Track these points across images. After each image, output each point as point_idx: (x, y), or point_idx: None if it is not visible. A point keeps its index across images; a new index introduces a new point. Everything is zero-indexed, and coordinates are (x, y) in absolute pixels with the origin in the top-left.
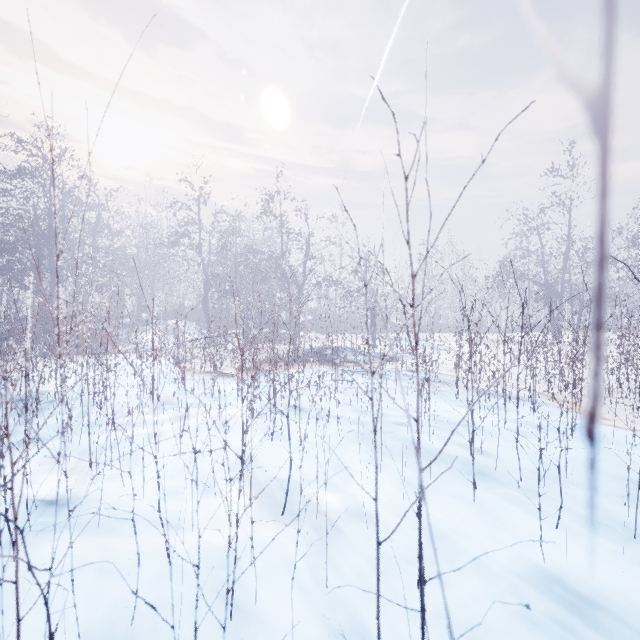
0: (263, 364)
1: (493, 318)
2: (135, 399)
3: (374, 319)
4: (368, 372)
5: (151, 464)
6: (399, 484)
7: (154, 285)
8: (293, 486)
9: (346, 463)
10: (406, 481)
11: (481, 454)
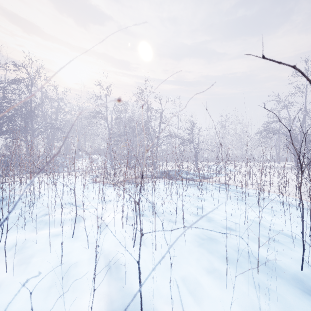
0: (137, 179)
1: (258, 154)
2: (59, 202)
3: (196, 155)
4: (196, 185)
5: (37, 269)
6: (248, 310)
7: (86, 138)
8: (148, 307)
9: (193, 274)
10: (254, 306)
11: (308, 268)
